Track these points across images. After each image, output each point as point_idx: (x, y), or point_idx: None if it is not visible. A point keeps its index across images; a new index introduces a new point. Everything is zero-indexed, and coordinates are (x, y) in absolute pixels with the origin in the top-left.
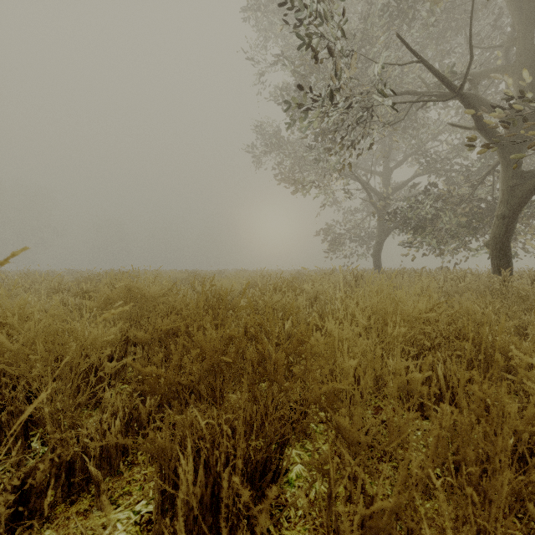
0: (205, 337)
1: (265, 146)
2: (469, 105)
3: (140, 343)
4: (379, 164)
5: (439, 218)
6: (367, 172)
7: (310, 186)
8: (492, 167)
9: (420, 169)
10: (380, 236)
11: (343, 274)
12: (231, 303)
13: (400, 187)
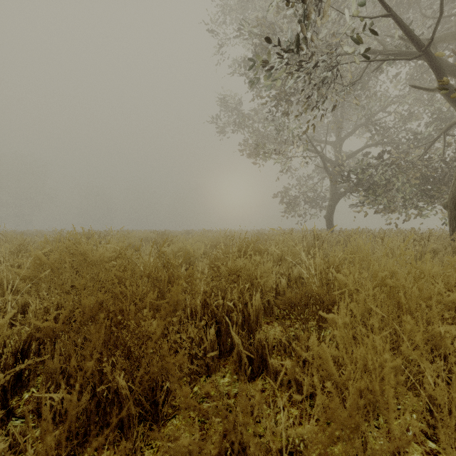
0: (140, 329)
1: (228, 120)
2: (433, 65)
3: (48, 337)
4: (330, 135)
5: (390, 182)
6: (320, 142)
7: (269, 153)
8: (445, 132)
9: (370, 137)
10: (333, 200)
11: (302, 234)
12: (193, 264)
13: (351, 155)
